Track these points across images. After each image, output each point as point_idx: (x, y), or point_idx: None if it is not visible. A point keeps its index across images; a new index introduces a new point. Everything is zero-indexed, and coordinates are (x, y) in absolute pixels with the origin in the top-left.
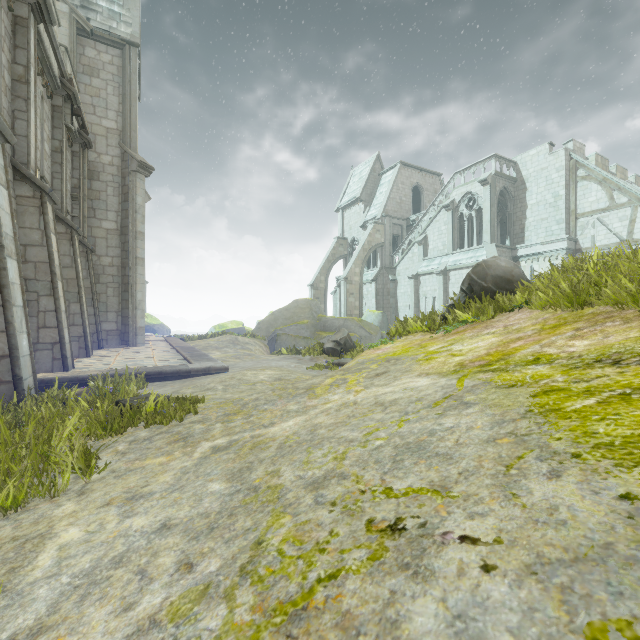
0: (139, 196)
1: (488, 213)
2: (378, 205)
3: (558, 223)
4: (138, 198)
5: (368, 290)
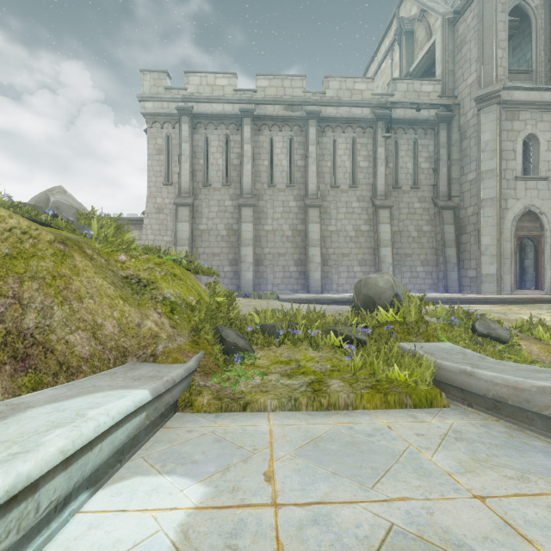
0: (486, 132)
1: None
2: None
3: None
4: (484, 135)
5: None
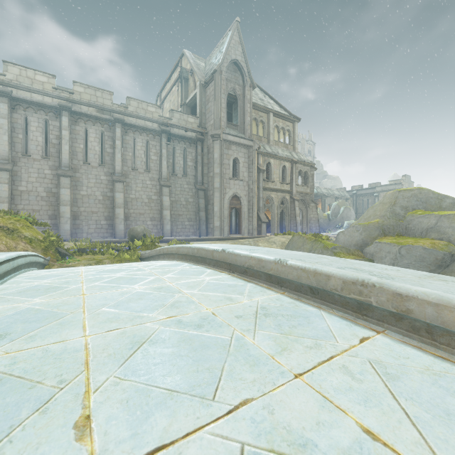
0: (216, 153)
1: None
2: None
3: None
4: (215, 155)
5: None
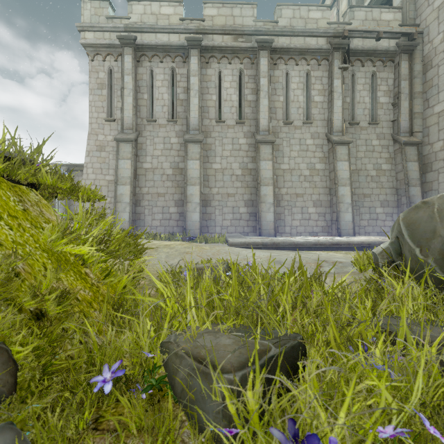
0: None
1: None
2: None
3: None
4: None
5: None
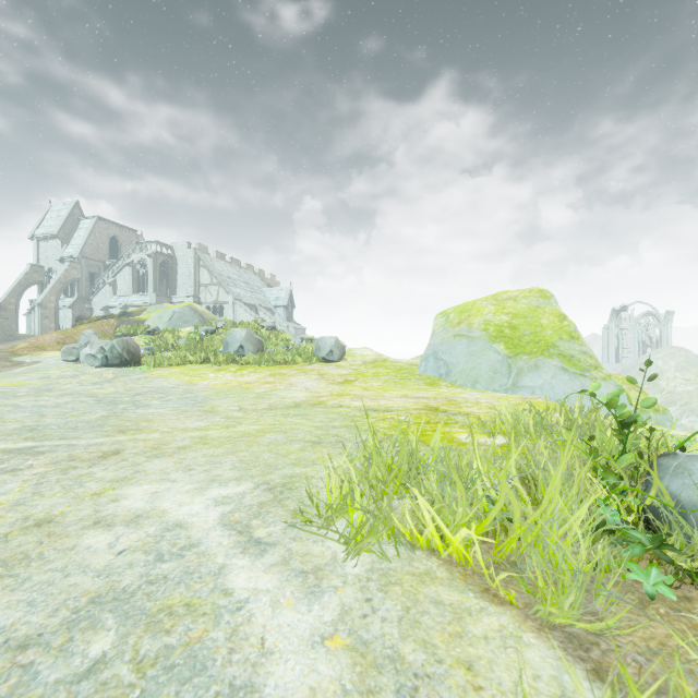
0: None
1: (152, 275)
2: (76, 246)
3: (191, 287)
4: None
5: (66, 315)
